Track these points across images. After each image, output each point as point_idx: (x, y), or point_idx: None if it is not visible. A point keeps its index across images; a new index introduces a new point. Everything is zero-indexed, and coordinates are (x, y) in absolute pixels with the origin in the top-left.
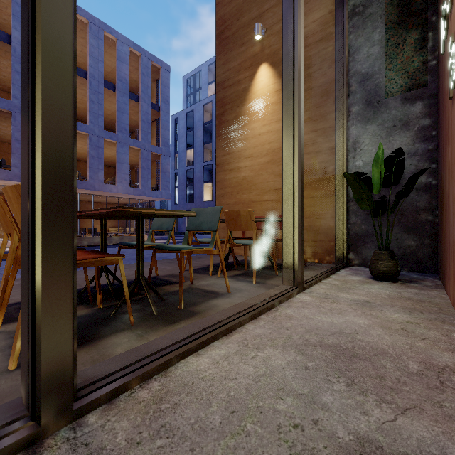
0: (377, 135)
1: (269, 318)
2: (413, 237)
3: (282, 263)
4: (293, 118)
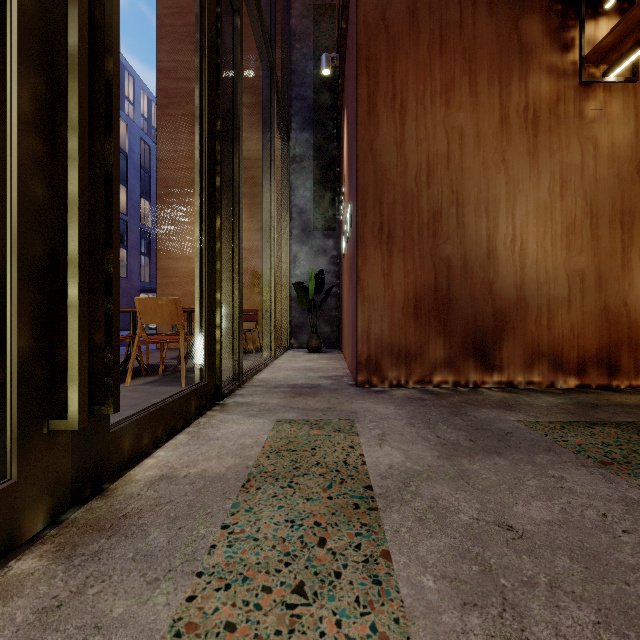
0: (309, 255)
1: (272, 367)
2: (328, 326)
3: (263, 343)
4: (271, 250)
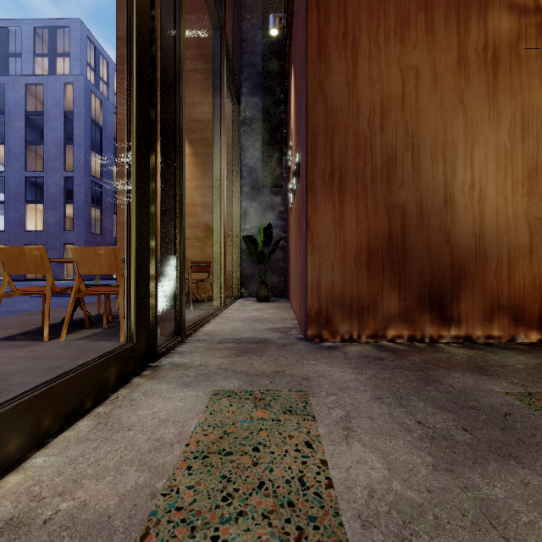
0: (258, 210)
1: (220, 318)
2: (276, 277)
3: (213, 293)
4: (220, 203)
